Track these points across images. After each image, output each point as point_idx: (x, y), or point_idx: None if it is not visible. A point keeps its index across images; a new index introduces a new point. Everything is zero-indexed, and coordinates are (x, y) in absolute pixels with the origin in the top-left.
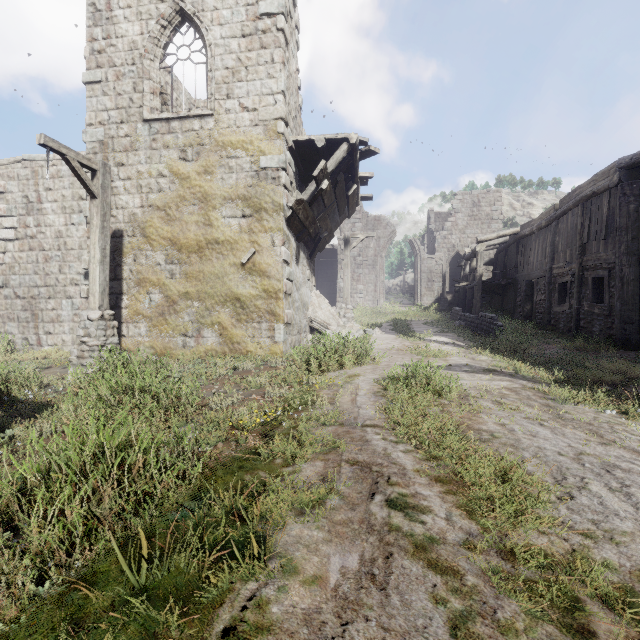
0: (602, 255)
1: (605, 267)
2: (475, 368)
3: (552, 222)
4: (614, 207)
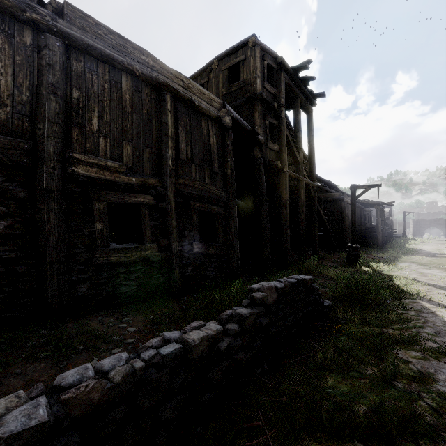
0: (213, 189)
1: (215, 203)
2: (438, 286)
3: (28, 22)
4: (220, 145)
